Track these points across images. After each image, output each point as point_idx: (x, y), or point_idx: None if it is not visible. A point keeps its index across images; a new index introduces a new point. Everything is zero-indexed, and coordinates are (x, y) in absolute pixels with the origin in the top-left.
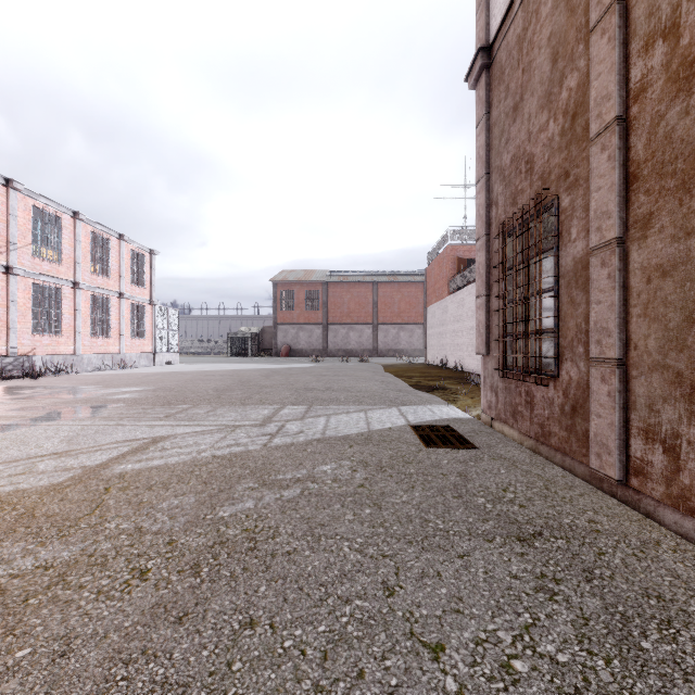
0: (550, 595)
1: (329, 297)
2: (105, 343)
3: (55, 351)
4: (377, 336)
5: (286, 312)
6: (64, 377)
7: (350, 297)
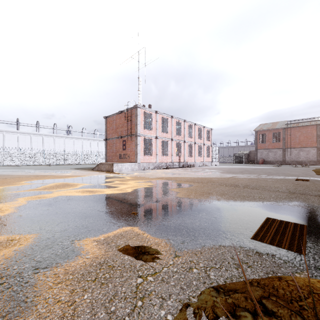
0: (293, 185)
1: (286, 135)
2: (200, 159)
3: (191, 161)
4: (319, 153)
5: (261, 144)
6: (195, 167)
7: (300, 134)
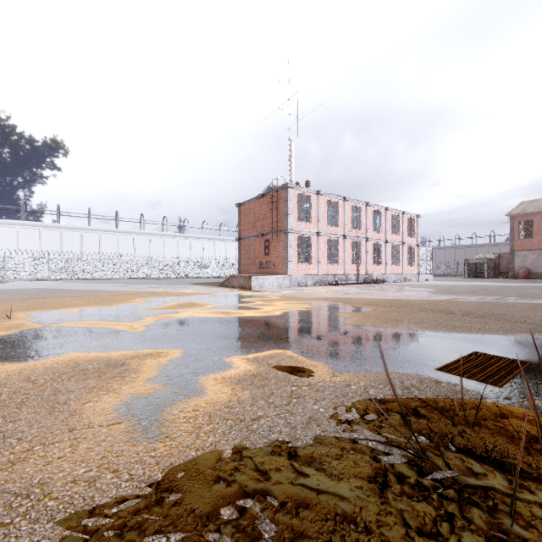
0: None
1: None
2: (397, 269)
3: (379, 272)
4: None
5: (523, 240)
6: (386, 284)
7: None
